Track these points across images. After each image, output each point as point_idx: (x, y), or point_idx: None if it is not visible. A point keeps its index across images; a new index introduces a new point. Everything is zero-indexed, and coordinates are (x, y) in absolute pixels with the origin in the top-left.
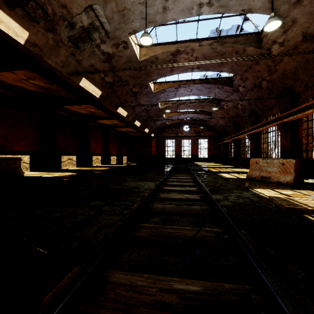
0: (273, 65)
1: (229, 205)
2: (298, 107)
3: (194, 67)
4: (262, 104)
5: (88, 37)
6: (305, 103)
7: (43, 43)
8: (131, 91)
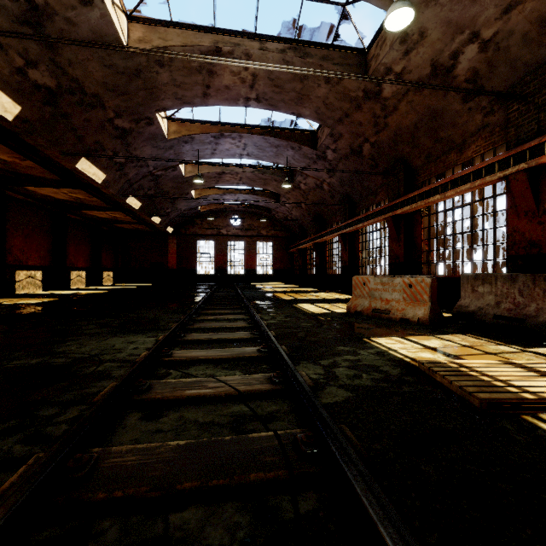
0: (383, 114)
1: (347, 402)
2: (418, 190)
3: (250, 97)
4: (361, 185)
5: None
6: (426, 186)
7: None
8: (113, 124)
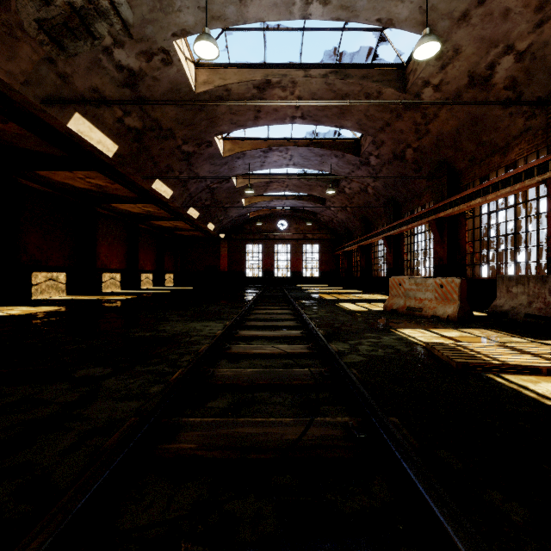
0: (424, 122)
1: (361, 362)
2: (460, 193)
3: (296, 115)
4: (406, 188)
5: (84, 28)
6: (471, 188)
7: None
8: (180, 149)
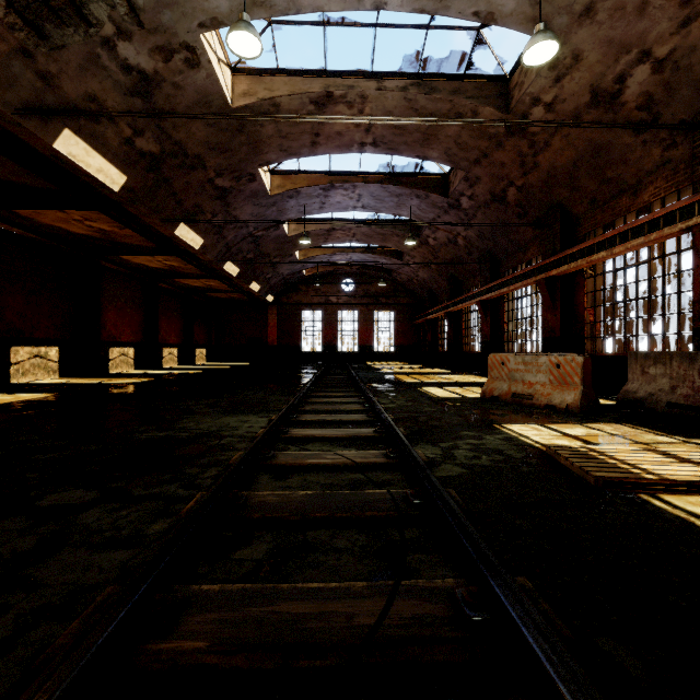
0: (531, 152)
1: (460, 476)
2: (578, 245)
3: (366, 141)
4: (507, 239)
5: (73, 10)
6: (590, 238)
7: None
8: (213, 184)
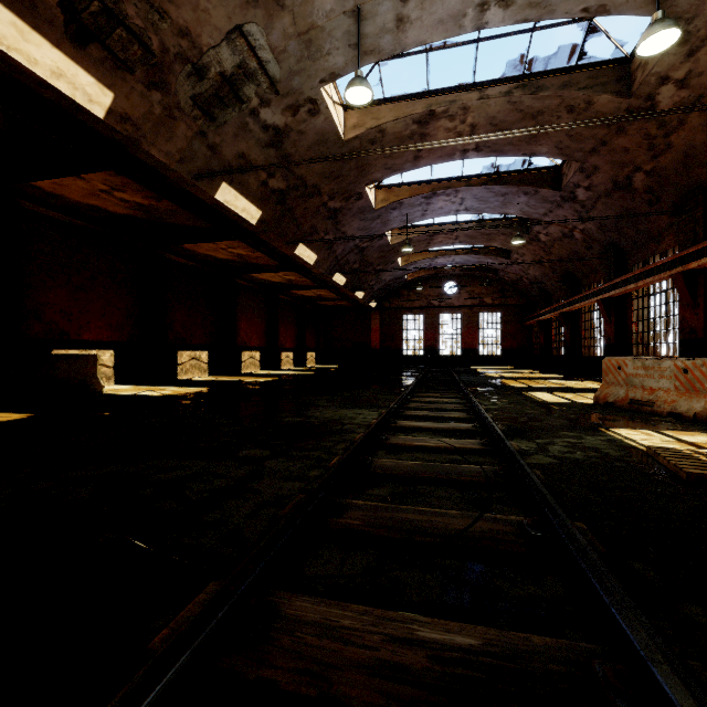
0: (661, 133)
1: (549, 464)
2: None
3: (468, 148)
4: (635, 229)
5: (233, 95)
6: None
7: (143, 113)
8: (326, 207)
